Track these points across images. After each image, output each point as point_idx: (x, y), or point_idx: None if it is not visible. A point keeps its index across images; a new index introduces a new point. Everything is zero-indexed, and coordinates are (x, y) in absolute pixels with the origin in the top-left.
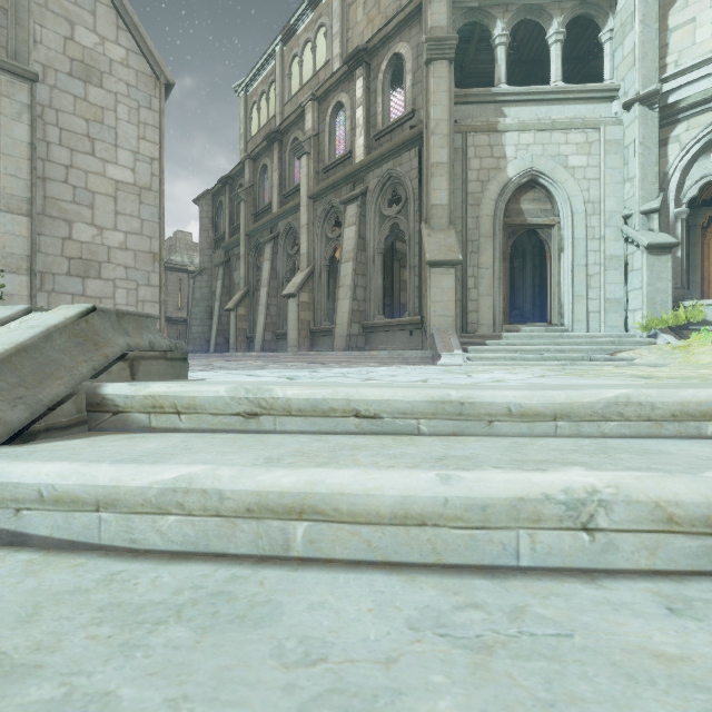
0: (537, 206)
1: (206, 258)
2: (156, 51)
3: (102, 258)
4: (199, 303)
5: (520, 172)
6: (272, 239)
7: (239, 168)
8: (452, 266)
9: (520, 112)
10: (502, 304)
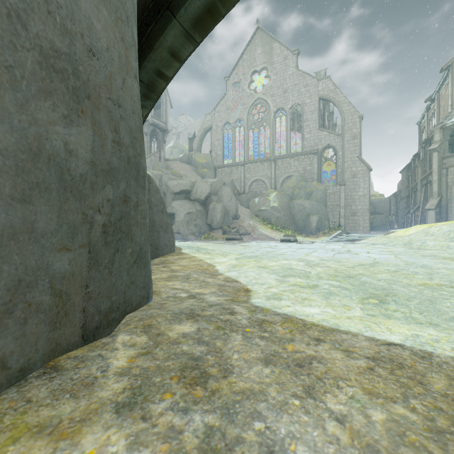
0: None
1: (404, 193)
2: (367, 164)
3: (357, 212)
4: (401, 210)
5: None
6: (413, 192)
7: (411, 162)
8: (433, 209)
9: None
10: None
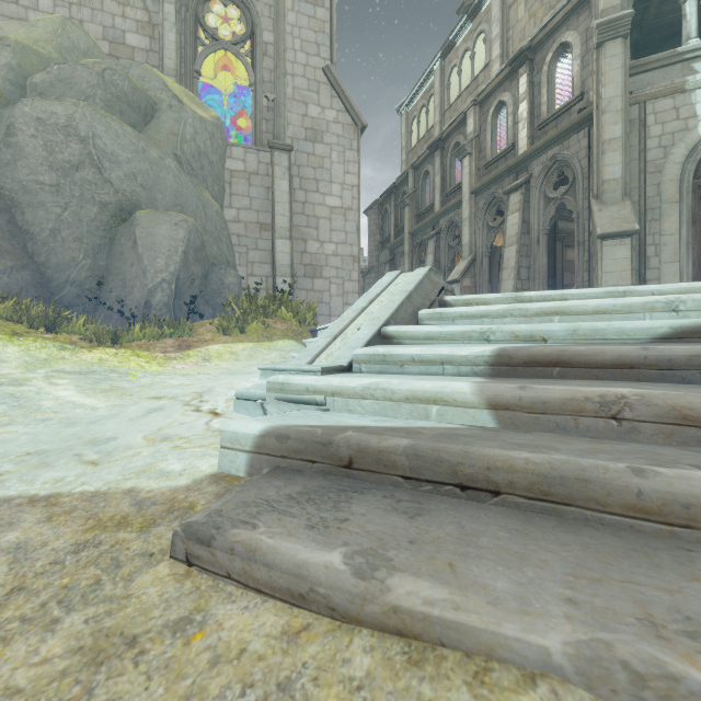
0: None
1: (373, 259)
2: (355, 106)
3: (323, 263)
4: None
5: None
6: (434, 235)
7: (403, 178)
8: (626, 236)
9: None
10: (691, 269)
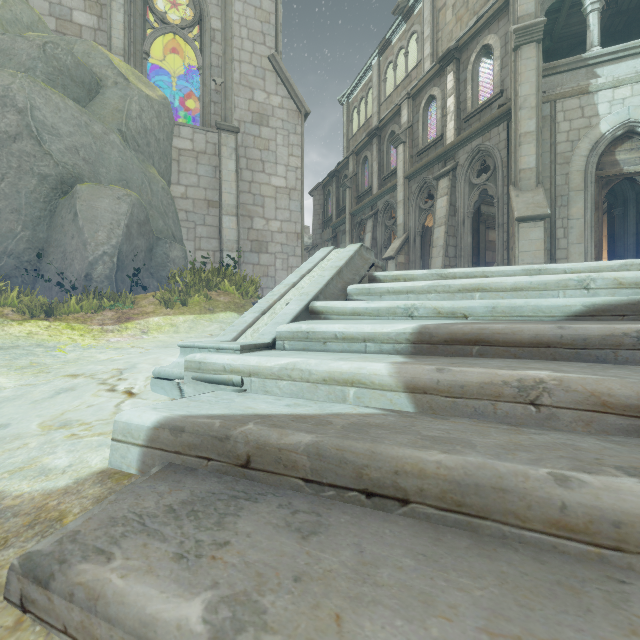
0: (635, 154)
1: (317, 236)
2: (299, 93)
3: (268, 239)
4: None
5: (614, 126)
6: (372, 215)
7: (344, 162)
8: (540, 220)
9: (614, 70)
10: (594, 250)
